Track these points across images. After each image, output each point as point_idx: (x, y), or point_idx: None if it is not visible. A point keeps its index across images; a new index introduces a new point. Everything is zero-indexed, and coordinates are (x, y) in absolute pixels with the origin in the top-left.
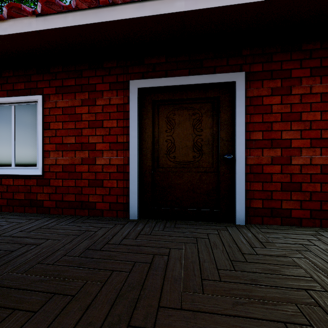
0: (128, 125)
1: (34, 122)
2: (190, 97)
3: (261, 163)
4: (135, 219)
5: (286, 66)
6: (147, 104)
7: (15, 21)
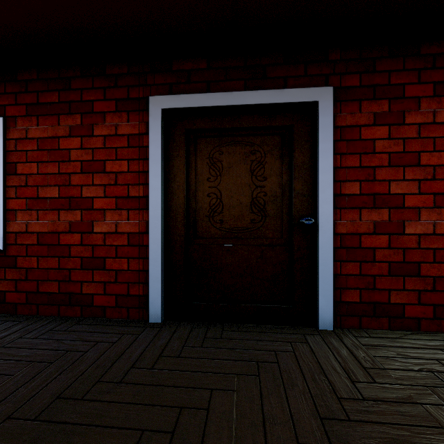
0: (147, 169)
1: None
2: (247, 125)
3: (357, 232)
4: (157, 321)
5: (396, 79)
6: (177, 136)
7: None
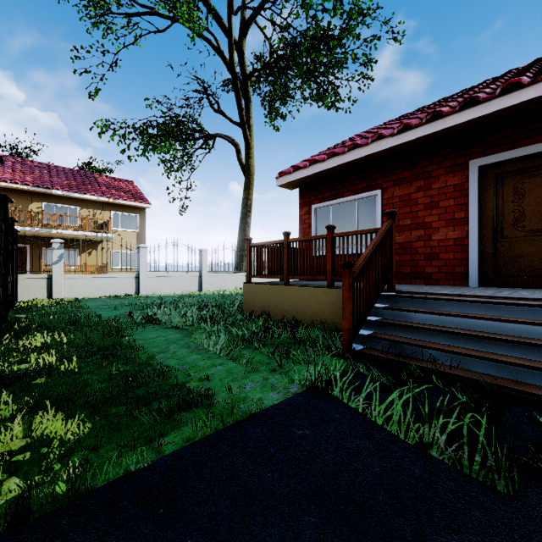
0: (467, 202)
1: (373, 211)
2: None
3: None
4: (474, 286)
5: None
6: (488, 179)
7: (375, 144)
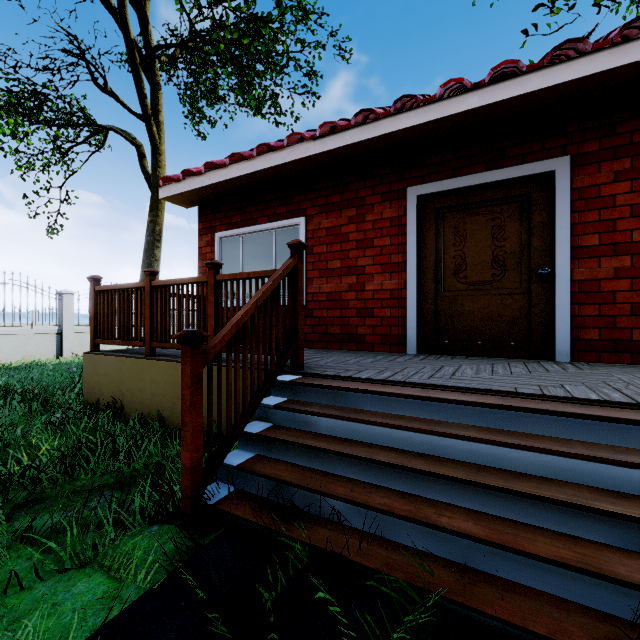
0: (405, 241)
1: None
2: (488, 198)
3: (596, 278)
4: (413, 353)
5: (639, 137)
6: (428, 214)
7: (293, 149)
